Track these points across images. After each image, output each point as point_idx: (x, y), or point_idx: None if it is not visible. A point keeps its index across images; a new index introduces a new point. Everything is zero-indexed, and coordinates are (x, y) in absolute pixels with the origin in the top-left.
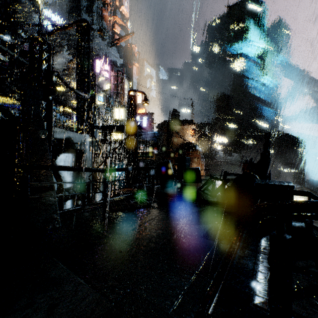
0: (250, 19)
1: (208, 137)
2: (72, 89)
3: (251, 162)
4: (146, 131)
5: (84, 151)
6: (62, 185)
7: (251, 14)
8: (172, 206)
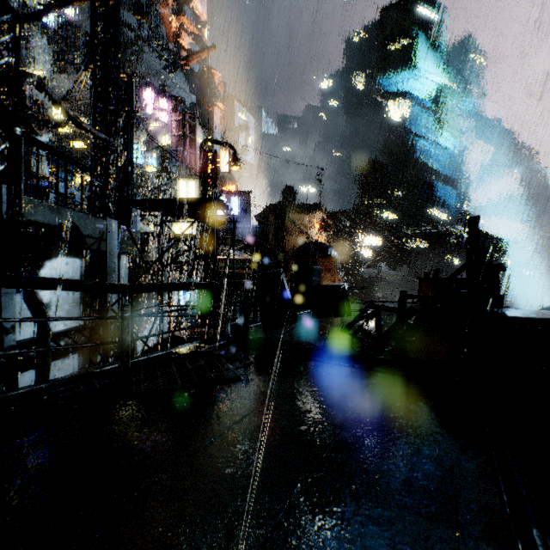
0: (418, 32)
1: (347, 235)
2: (77, 122)
3: (437, 276)
4: (238, 224)
5: (106, 253)
6: (46, 323)
7: (420, 24)
8: (290, 377)
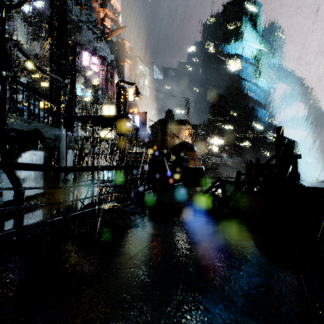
0: (245, 19)
1: (204, 138)
2: (41, 69)
3: (257, 162)
4: (139, 131)
5: (59, 148)
6: (21, 191)
7: (246, 14)
8: (169, 224)
